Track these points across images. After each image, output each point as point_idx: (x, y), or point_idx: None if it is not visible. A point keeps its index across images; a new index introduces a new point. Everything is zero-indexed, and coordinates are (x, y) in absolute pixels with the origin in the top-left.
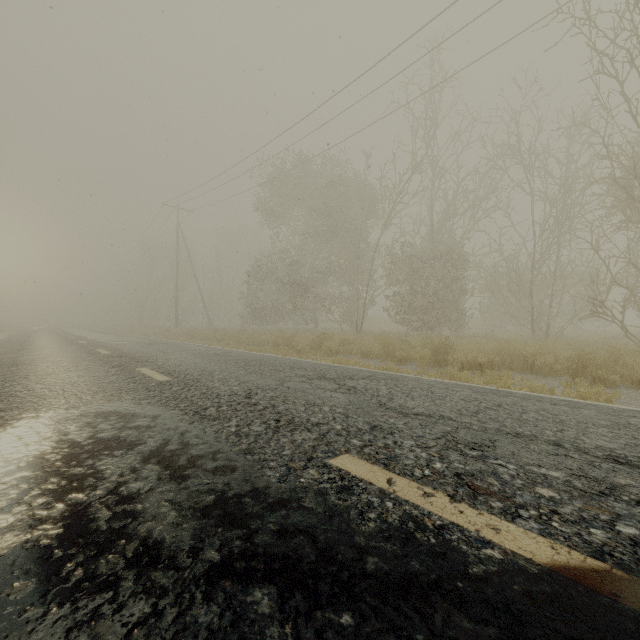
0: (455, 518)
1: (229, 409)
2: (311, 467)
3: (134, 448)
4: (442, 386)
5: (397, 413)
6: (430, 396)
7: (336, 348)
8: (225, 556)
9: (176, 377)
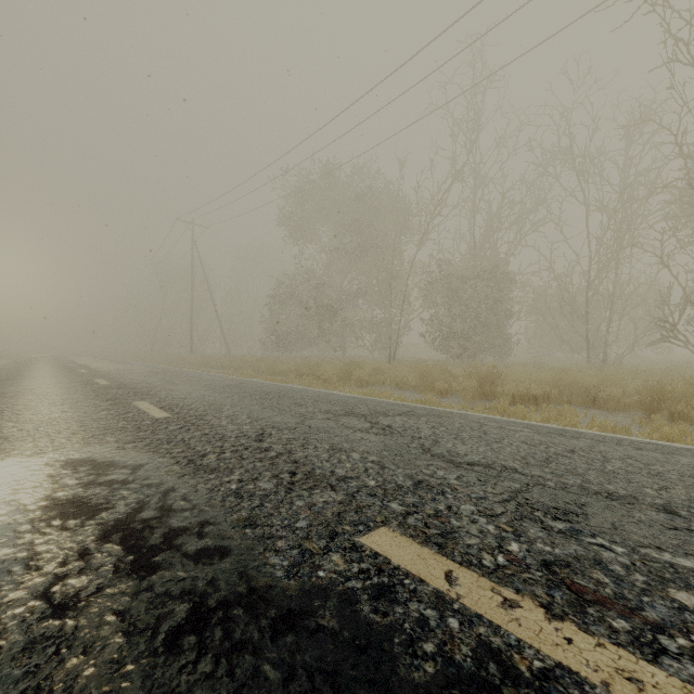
0: (562, 654)
1: (233, 456)
2: (334, 550)
3: (95, 516)
4: (495, 424)
5: (446, 462)
6: (483, 438)
7: (367, 378)
8: None
9: (177, 413)
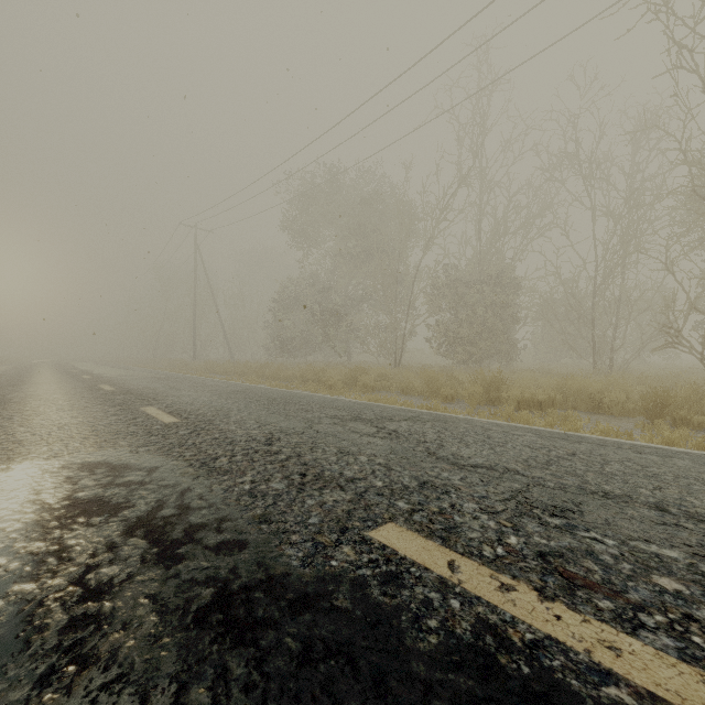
0: (551, 628)
1: (244, 459)
2: (345, 543)
3: (118, 513)
4: (499, 429)
5: (450, 464)
6: (487, 442)
7: (372, 384)
8: (218, 698)
9: (185, 418)
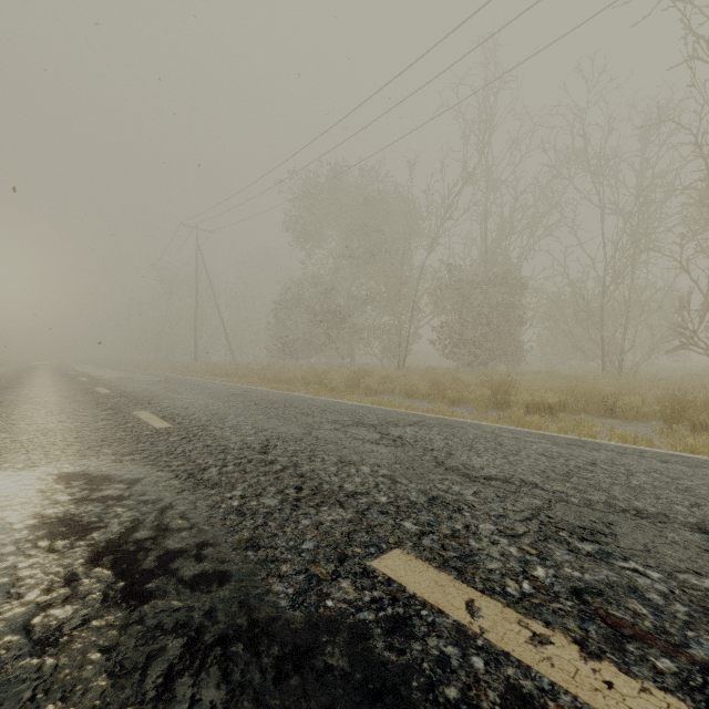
0: (603, 702)
1: (236, 470)
2: (344, 575)
3: (86, 536)
4: (511, 435)
5: (461, 476)
6: (499, 450)
7: (376, 386)
8: None
9: (178, 423)
